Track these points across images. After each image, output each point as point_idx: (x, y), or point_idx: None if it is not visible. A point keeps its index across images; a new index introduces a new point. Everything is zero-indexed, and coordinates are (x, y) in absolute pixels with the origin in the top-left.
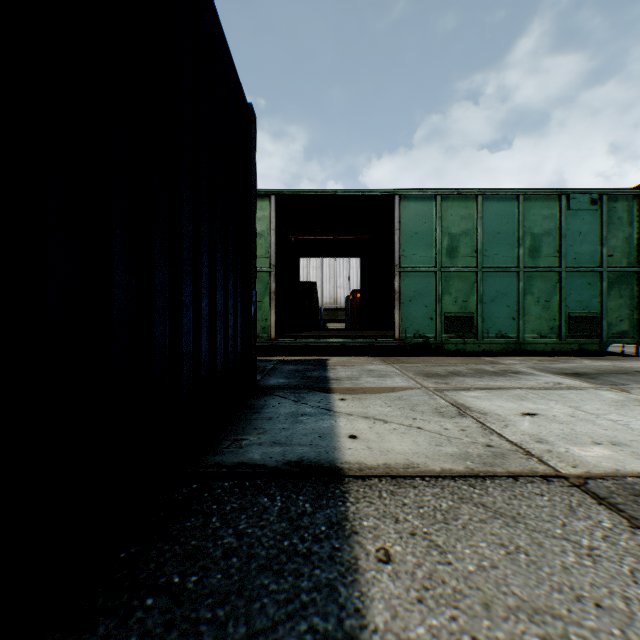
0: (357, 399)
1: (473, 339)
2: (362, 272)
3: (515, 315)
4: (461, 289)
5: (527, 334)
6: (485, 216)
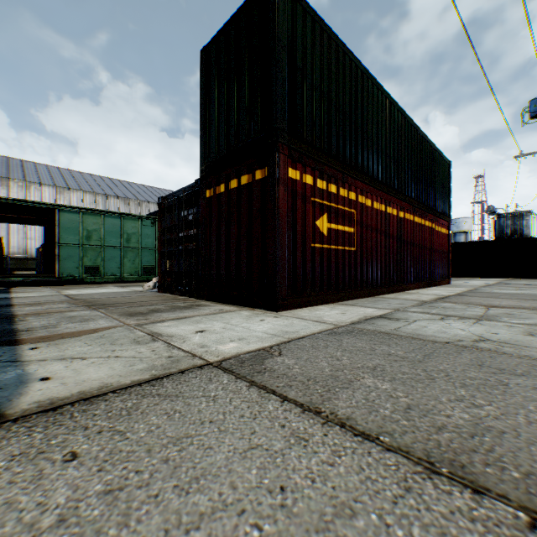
0: (23, 293)
1: (100, 277)
2: (46, 236)
3: (120, 266)
4: (94, 255)
5: (126, 274)
6: (106, 224)
